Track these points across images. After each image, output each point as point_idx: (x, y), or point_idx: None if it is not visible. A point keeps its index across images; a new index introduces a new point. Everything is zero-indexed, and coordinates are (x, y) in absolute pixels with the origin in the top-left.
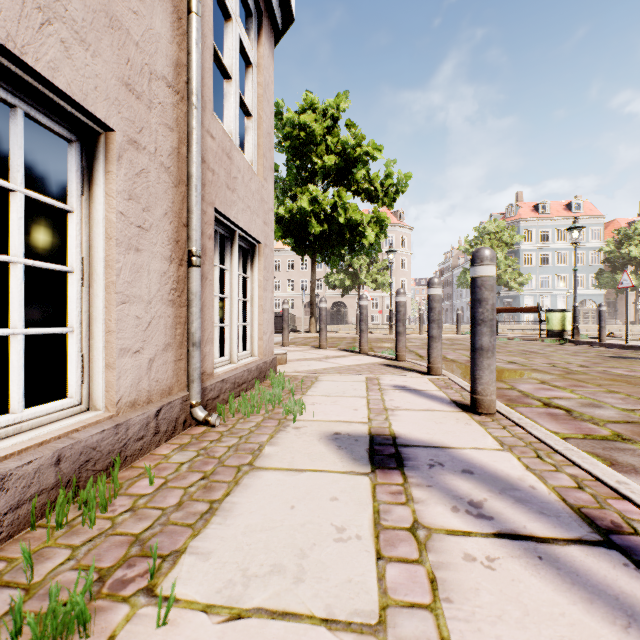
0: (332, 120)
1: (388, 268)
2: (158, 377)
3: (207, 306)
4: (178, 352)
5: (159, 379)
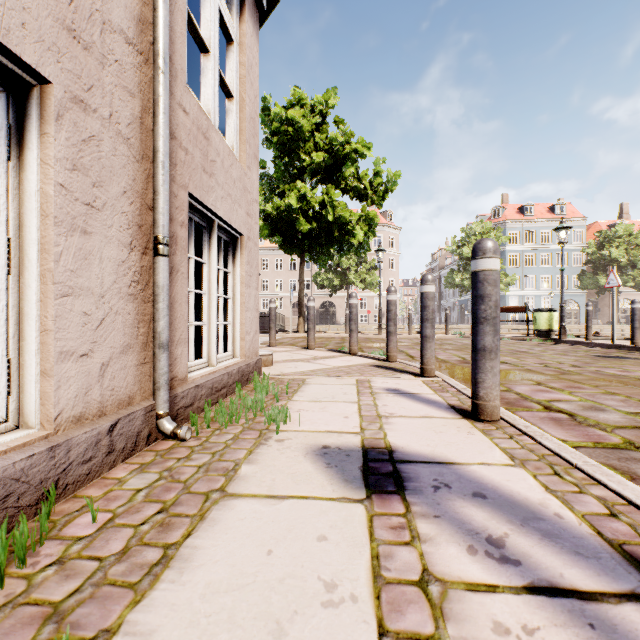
0: (321, 116)
1: (377, 268)
2: (114, 385)
3: (179, 302)
4: (141, 355)
5: (115, 387)
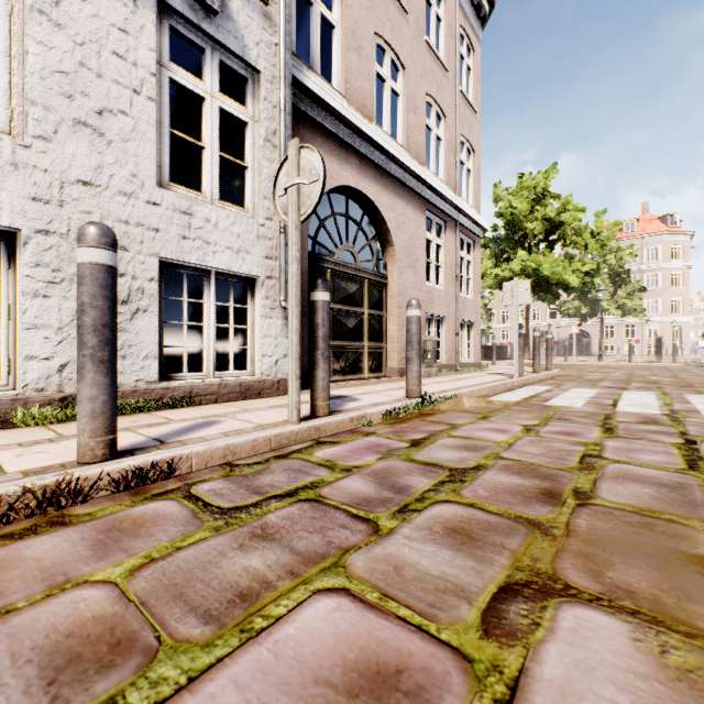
0: (541, 190)
1: (644, 290)
2: (451, 359)
3: (459, 344)
4: (453, 355)
5: (451, 359)
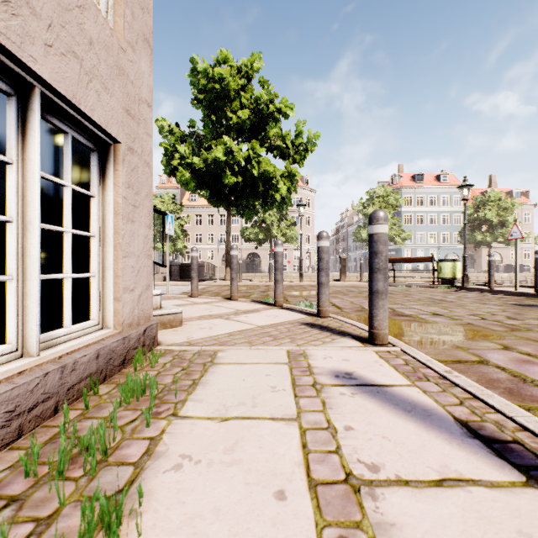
0: (246, 79)
1: (296, 224)
2: None
3: None
4: None
5: None
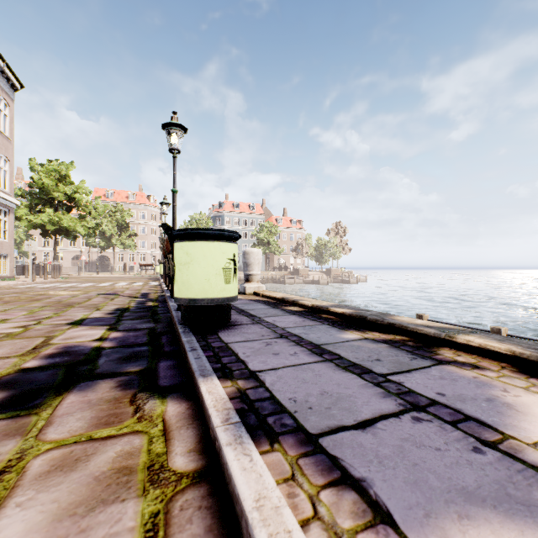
0: (65, 174)
1: (137, 235)
2: None
3: None
4: None
5: None
